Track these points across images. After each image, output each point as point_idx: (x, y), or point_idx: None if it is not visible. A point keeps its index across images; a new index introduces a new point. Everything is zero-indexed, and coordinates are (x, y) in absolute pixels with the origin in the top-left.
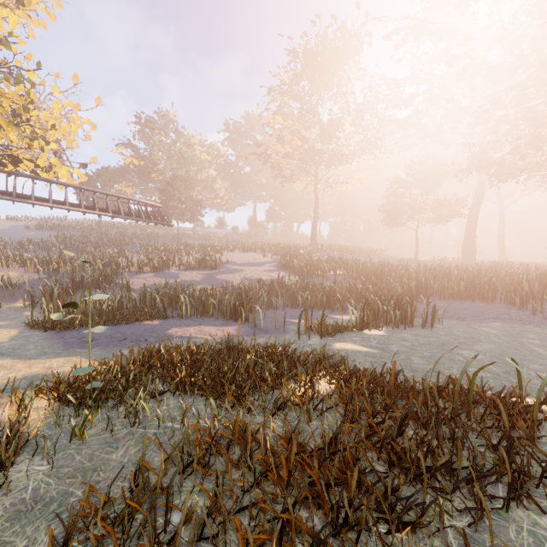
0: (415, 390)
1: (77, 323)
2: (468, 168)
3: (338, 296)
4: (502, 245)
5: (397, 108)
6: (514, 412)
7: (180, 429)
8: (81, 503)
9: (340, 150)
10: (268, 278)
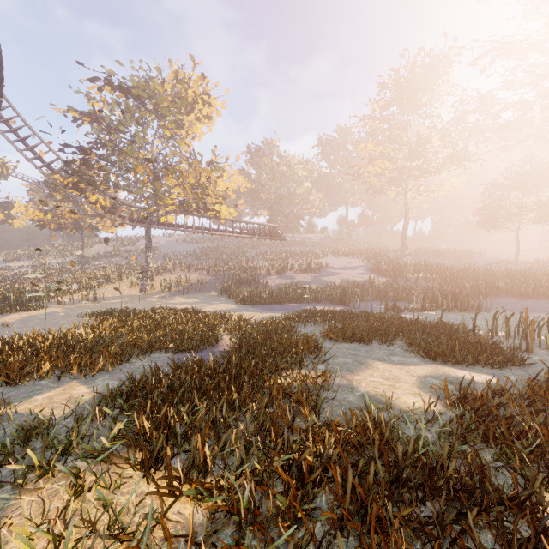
0: (424, 324)
1: (260, 302)
2: None
3: (414, 292)
4: None
5: (490, 118)
6: (455, 327)
7: (335, 327)
8: (324, 327)
9: (428, 165)
10: (361, 279)
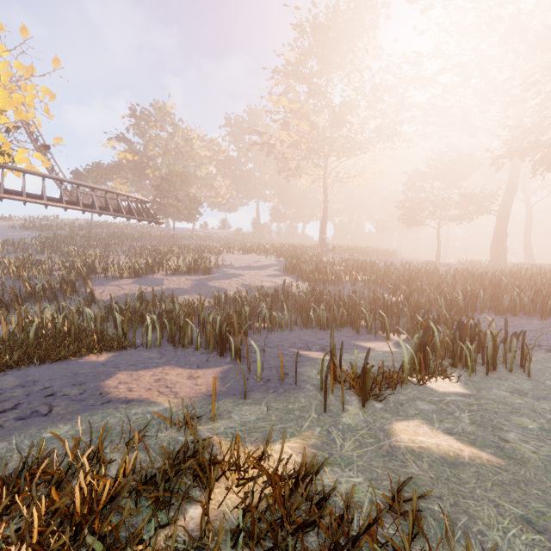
0: None
1: None
2: (508, 154)
3: (365, 312)
4: (529, 246)
5: (419, 88)
6: None
7: None
8: None
9: (354, 138)
10: (271, 284)
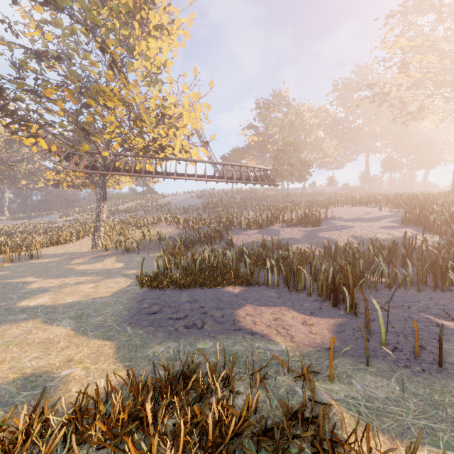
0: None
1: (165, 283)
2: None
3: None
4: None
5: None
6: None
7: None
8: None
9: None
10: (387, 237)
